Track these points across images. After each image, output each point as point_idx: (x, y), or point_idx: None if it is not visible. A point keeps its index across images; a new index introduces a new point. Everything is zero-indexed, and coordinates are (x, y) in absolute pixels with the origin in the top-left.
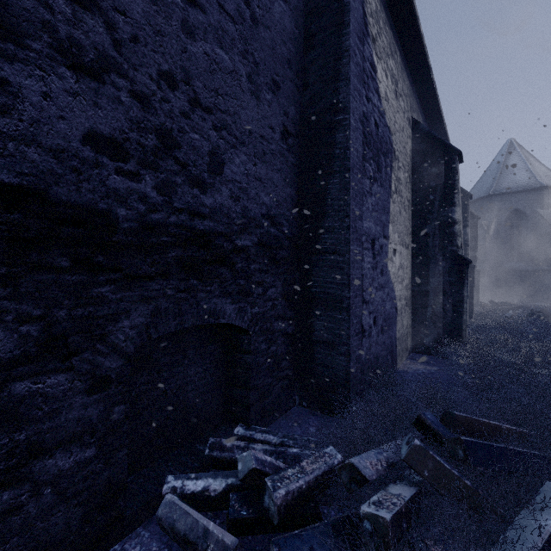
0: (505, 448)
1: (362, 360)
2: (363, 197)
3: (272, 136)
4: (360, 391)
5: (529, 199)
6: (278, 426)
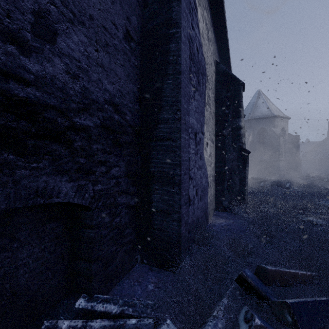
0: (316, 301)
1: (189, 222)
2: (190, 99)
3: (115, 32)
4: (187, 247)
5: (268, 122)
6: (121, 287)
